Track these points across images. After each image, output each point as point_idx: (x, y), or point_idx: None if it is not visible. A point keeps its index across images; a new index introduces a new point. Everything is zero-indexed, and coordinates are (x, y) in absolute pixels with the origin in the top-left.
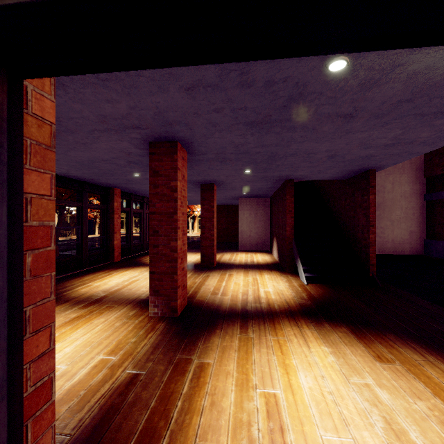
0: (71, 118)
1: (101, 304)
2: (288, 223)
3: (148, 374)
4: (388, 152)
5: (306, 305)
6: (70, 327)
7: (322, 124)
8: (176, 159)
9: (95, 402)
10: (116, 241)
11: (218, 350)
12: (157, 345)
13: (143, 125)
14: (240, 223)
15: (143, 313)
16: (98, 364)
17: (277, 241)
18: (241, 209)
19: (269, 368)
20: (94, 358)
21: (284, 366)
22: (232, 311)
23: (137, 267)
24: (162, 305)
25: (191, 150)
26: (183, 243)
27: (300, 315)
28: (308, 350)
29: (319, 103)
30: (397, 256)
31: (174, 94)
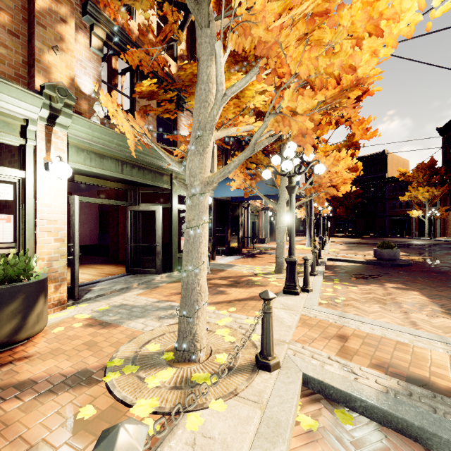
0: None
1: None
2: None
3: None
4: (79, 188)
5: None
6: None
7: None
8: None
9: None
10: None
11: None
12: None
13: None
14: None
15: None
16: None
17: None
18: None
19: None
20: None
21: None
22: None
23: None
24: None
25: None
26: None
27: None
28: None
29: None
30: (83, 246)
31: None
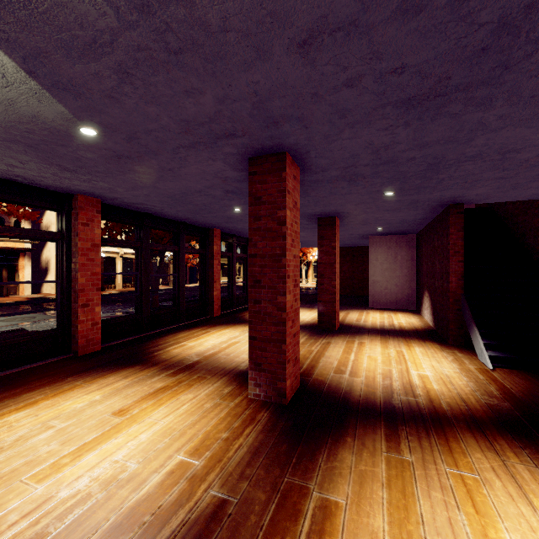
0: (150, 132)
1: (192, 372)
2: (453, 270)
3: (241, 506)
4: None
5: (501, 409)
6: (152, 402)
7: None
8: (285, 178)
9: None
10: (215, 291)
11: (351, 479)
12: (256, 449)
13: (238, 130)
14: (371, 271)
15: (241, 392)
16: (176, 470)
17: (430, 296)
18: (373, 252)
19: None
20: (172, 457)
21: None
22: (370, 405)
23: (239, 325)
24: (266, 385)
25: (305, 166)
26: (295, 298)
27: (494, 428)
28: (533, 514)
29: None
30: None
31: (280, 59)
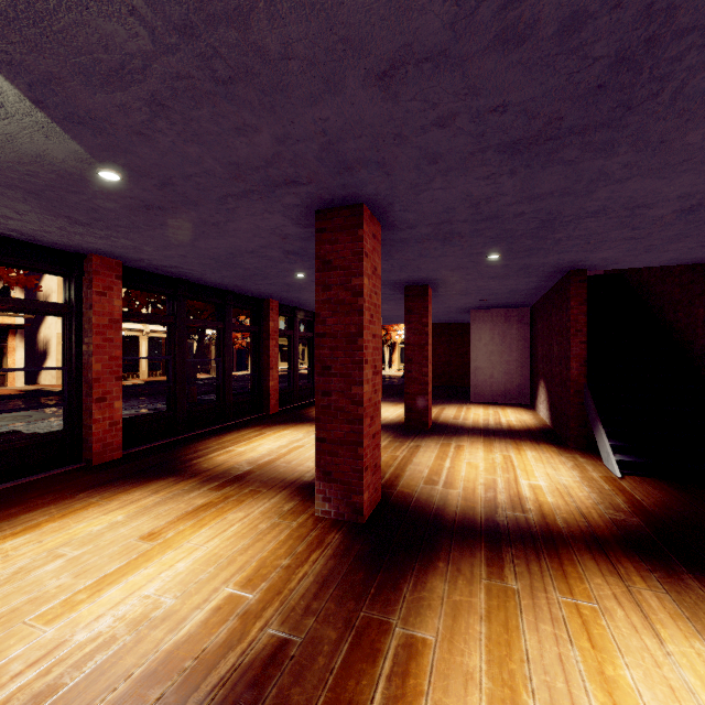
0: (189, 177)
1: (243, 485)
2: (573, 353)
3: (306, 646)
4: None
5: (629, 526)
6: (192, 523)
7: (688, 125)
8: (361, 237)
9: (206, 692)
10: (272, 381)
11: (443, 611)
12: (325, 579)
13: (302, 176)
14: (473, 354)
15: (305, 508)
16: (223, 605)
17: (546, 387)
18: (476, 330)
19: (566, 682)
20: (219, 590)
21: (603, 683)
22: (468, 523)
23: (302, 424)
24: (337, 499)
25: (388, 222)
26: (374, 388)
27: (618, 548)
28: (659, 647)
29: (697, 62)
30: None
31: (355, 93)
